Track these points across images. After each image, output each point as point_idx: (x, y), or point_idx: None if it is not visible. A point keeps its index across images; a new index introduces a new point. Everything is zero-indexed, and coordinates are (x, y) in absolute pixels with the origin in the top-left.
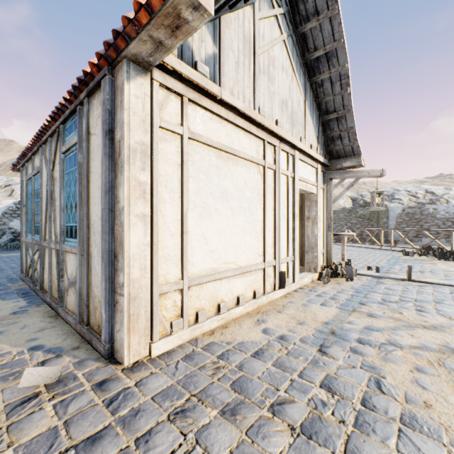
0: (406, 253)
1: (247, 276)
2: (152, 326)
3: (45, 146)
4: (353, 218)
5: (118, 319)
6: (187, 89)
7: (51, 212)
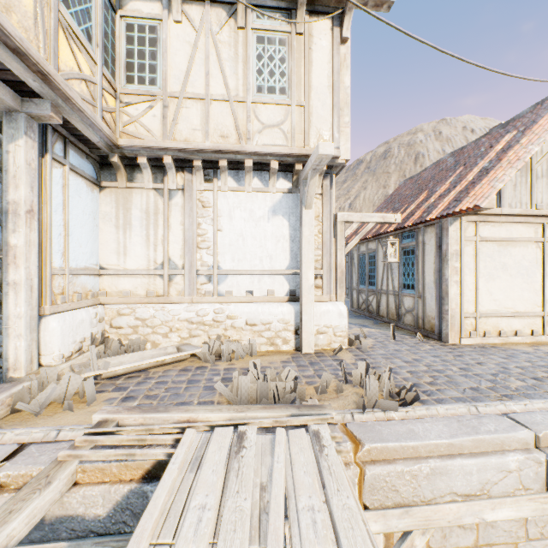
0: None
1: (525, 319)
2: (460, 331)
3: (380, 239)
4: None
5: (444, 325)
6: (478, 217)
7: (388, 275)
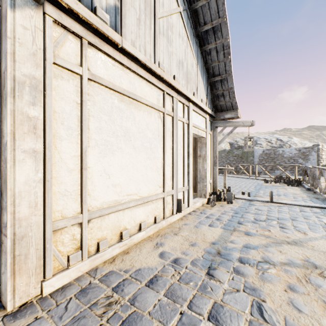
0: (266, 181)
1: (149, 205)
2: (45, 264)
3: None
4: (231, 157)
5: (3, 260)
6: (87, 32)
7: None
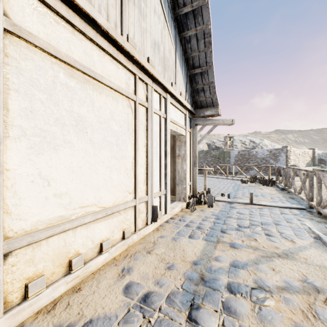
0: (243, 181)
1: (115, 217)
2: None
3: None
4: (209, 157)
5: None
6: None
7: None
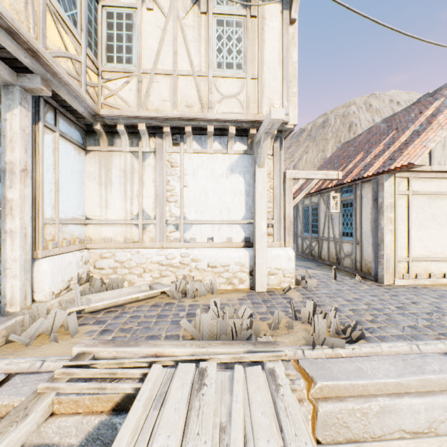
0: None
1: None
2: (394, 273)
3: (322, 194)
4: None
5: (380, 267)
6: (410, 173)
7: (329, 224)
